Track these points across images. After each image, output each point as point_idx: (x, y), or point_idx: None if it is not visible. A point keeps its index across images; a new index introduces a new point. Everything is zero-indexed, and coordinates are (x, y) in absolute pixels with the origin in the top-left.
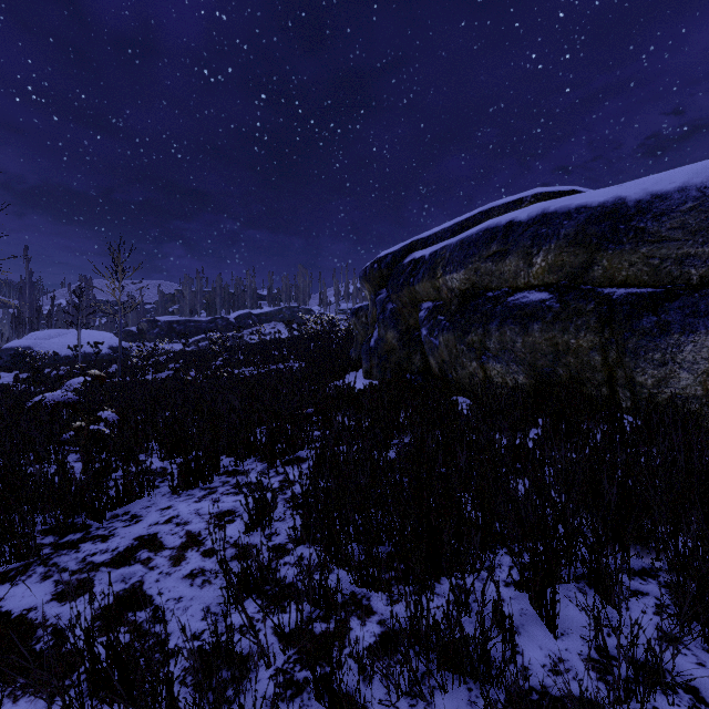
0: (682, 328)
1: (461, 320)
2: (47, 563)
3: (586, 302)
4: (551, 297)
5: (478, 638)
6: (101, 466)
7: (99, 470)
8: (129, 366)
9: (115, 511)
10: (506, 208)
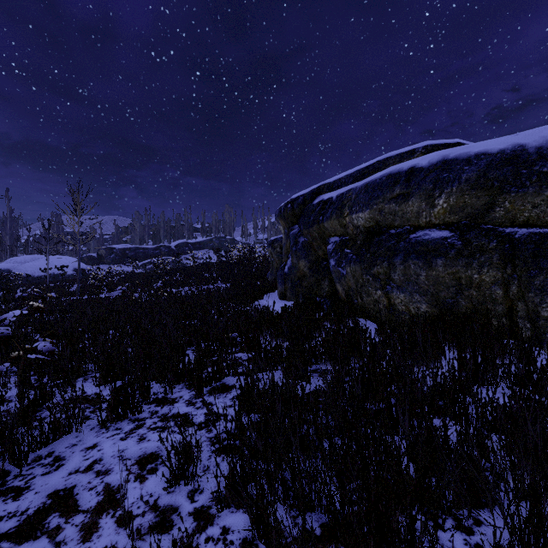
0: None
1: (367, 254)
2: None
3: (488, 241)
4: (452, 235)
5: None
6: (35, 397)
7: (28, 404)
8: (87, 286)
9: (39, 451)
10: (401, 158)
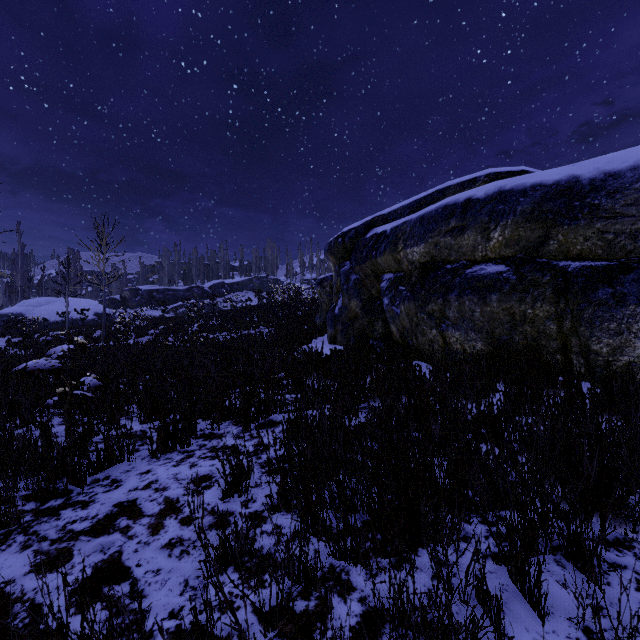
0: (638, 299)
1: (421, 291)
2: (27, 531)
3: (542, 275)
4: (507, 269)
5: (467, 626)
6: (83, 430)
7: (81, 435)
8: (112, 331)
9: (96, 475)
10: (461, 187)
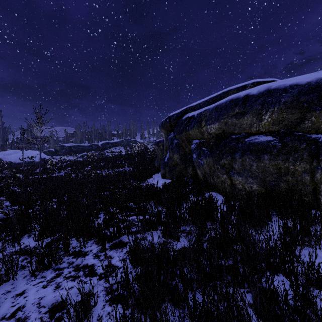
0: None
1: (217, 151)
2: None
3: (300, 143)
4: (274, 139)
5: None
6: None
7: None
8: (46, 169)
9: None
10: (237, 90)
